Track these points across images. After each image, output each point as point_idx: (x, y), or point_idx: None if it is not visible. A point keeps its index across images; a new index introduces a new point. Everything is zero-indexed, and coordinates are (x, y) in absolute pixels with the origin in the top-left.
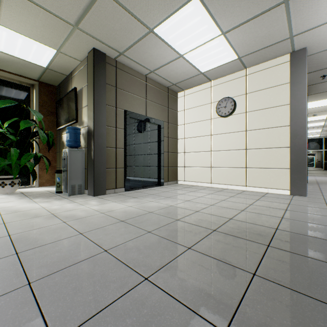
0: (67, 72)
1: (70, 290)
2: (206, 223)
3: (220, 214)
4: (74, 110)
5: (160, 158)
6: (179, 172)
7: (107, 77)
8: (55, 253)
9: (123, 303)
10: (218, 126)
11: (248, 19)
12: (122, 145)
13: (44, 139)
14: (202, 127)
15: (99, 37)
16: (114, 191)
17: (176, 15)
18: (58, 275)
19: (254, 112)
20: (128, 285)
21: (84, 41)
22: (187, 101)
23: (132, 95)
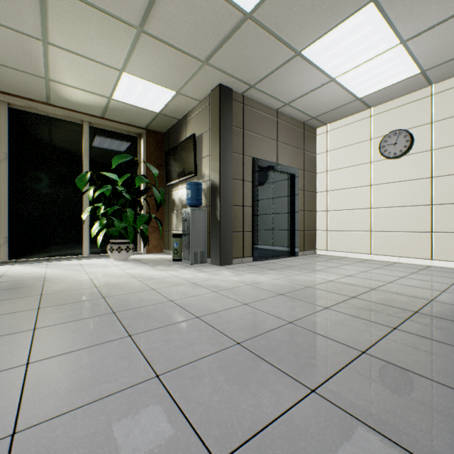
0: (180, 116)
1: (286, 353)
2: (396, 303)
3: (412, 294)
4: (192, 161)
5: (294, 219)
6: (318, 239)
7: (233, 118)
8: (236, 320)
9: (356, 370)
10: (383, 173)
11: (447, 17)
12: (249, 202)
13: (157, 197)
14: (355, 174)
15: (230, 70)
16: (241, 261)
17: (337, 29)
18: (260, 339)
19: (445, 149)
20: (347, 356)
21: (210, 78)
22: (331, 140)
23: (261, 138)
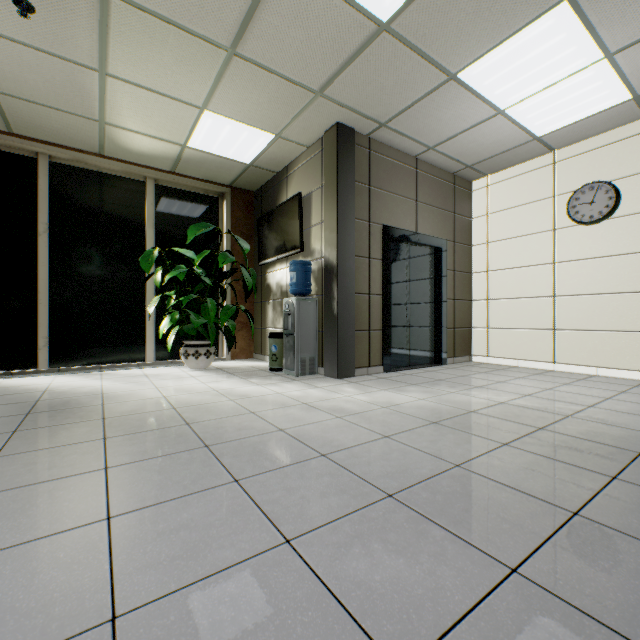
0: (279, 168)
1: (461, 512)
2: (608, 438)
3: (628, 425)
4: (296, 232)
5: (440, 312)
6: (474, 340)
7: (355, 170)
8: (379, 460)
9: (570, 541)
10: (573, 245)
11: None
12: (378, 289)
13: (248, 282)
14: (529, 247)
15: (353, 104)
16: (367, 372)
17: (511, 41)
18: (419, 490)
19: None
20: (552, 518)
21: (324, 114)
22: (493, 197)
23: (394, 197)
